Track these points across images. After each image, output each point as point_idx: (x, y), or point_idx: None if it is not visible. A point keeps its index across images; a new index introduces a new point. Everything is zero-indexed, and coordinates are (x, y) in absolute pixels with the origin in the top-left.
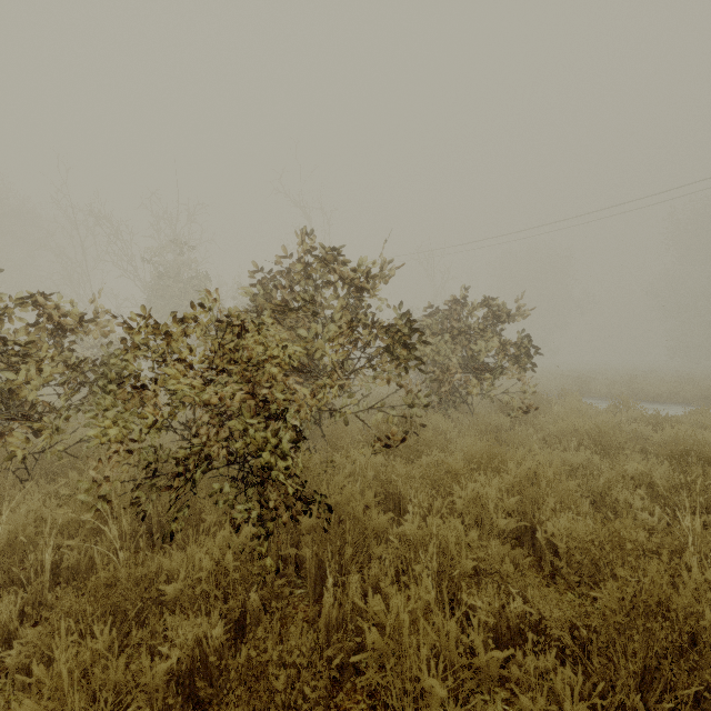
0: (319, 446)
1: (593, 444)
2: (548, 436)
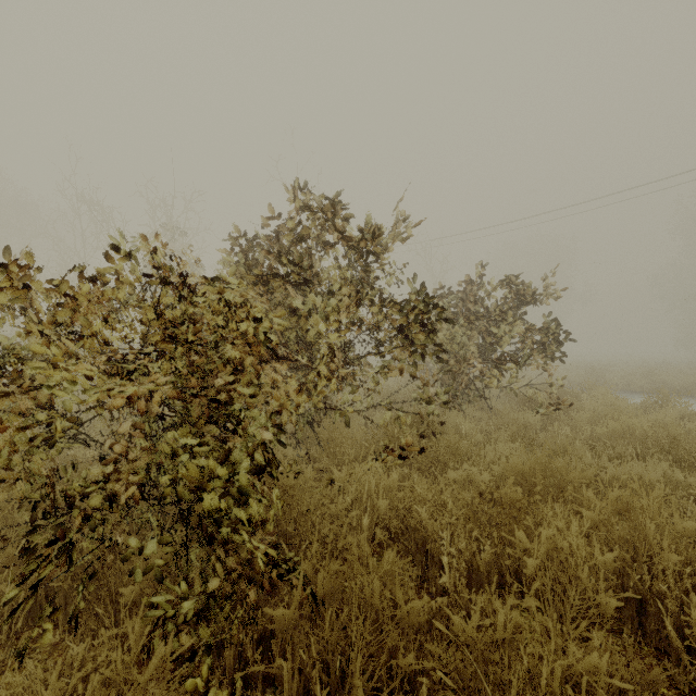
0: (313, 451)
1: (659, 452)
2: (590, 438)
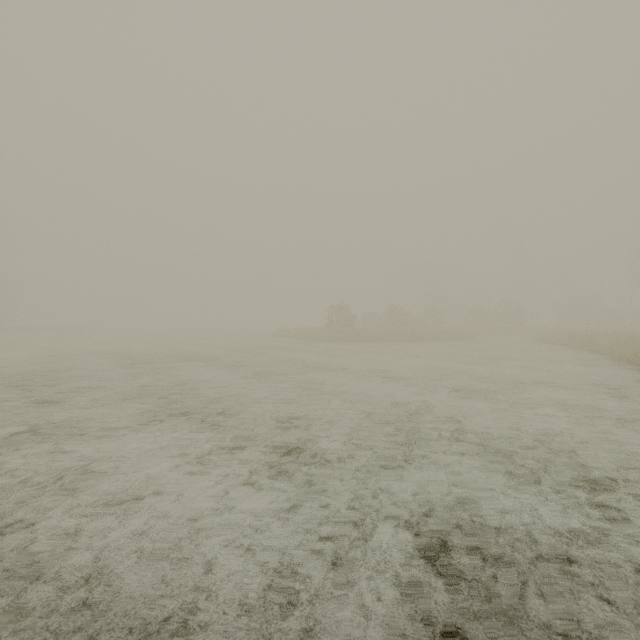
0: None
1: None
2: None
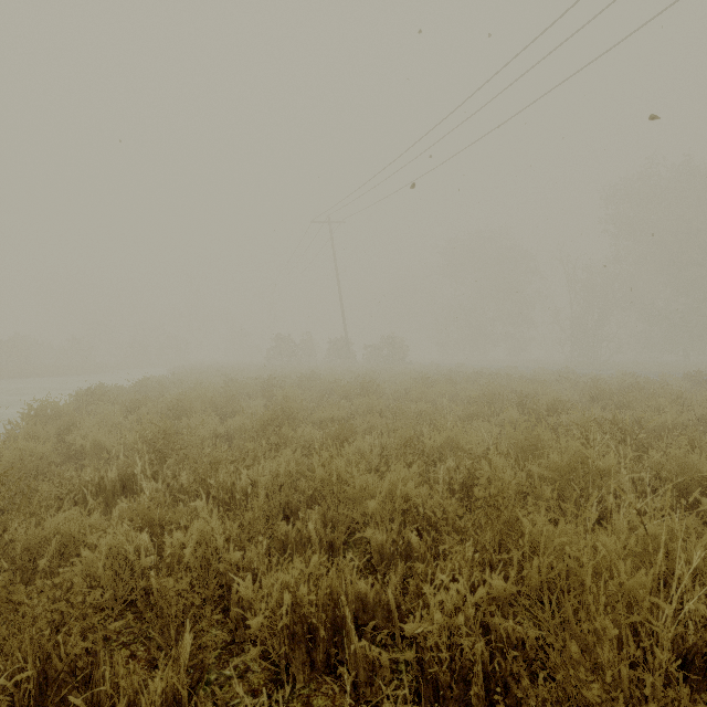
0: None
1: None
2: None
